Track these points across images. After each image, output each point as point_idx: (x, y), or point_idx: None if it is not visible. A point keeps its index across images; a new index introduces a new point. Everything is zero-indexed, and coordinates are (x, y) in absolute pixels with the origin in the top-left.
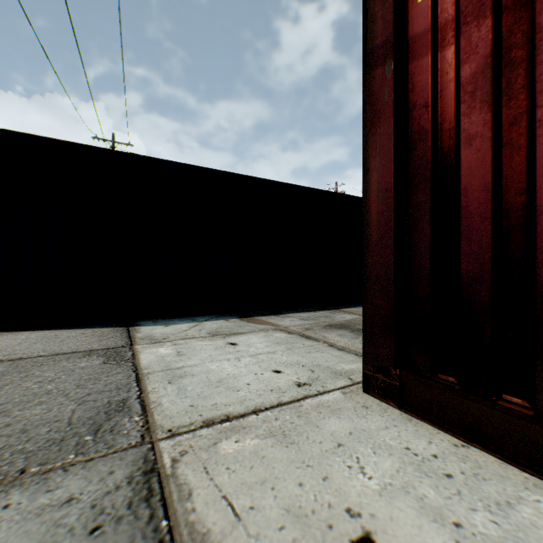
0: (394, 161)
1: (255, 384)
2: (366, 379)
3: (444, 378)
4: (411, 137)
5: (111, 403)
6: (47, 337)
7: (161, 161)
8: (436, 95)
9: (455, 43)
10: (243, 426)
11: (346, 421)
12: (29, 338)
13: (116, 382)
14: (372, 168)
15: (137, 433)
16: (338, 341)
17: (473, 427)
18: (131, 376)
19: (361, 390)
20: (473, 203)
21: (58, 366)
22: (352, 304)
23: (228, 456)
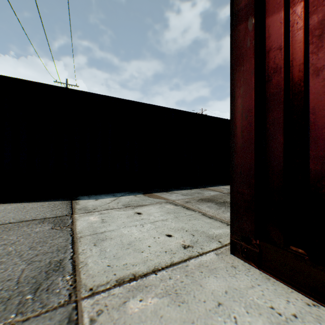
0: (254, 89)
1: (154, 246)
2: (232, 244)
3: (294, 249)
4: (267, 72)
5: (51, 263)
6: (18, 208)
7: (94, 94)
8: (288, 40)
9: (303, 0)
10: (146, 285)
11: (221, 280)
12: (6, 208)
13: (58, 244)
14: (237, 95)
15: (66, 291)
16: (208, 211)
17: (320, 289)
18: (69, 239)
19: (228, 252)
20: (320, 119)
21: (20, 231)
22: (213, 184)
23: (134, 316)
